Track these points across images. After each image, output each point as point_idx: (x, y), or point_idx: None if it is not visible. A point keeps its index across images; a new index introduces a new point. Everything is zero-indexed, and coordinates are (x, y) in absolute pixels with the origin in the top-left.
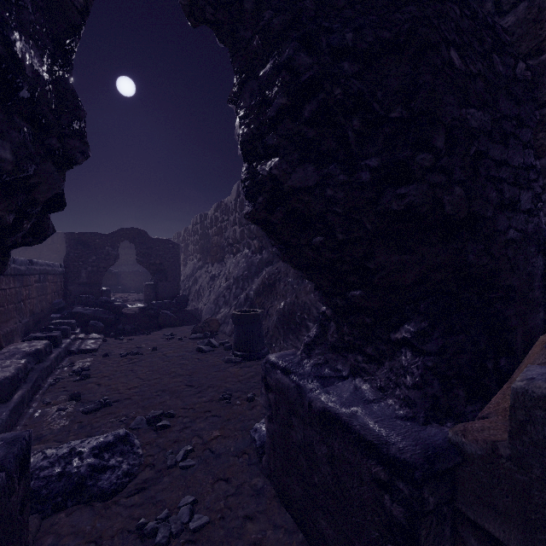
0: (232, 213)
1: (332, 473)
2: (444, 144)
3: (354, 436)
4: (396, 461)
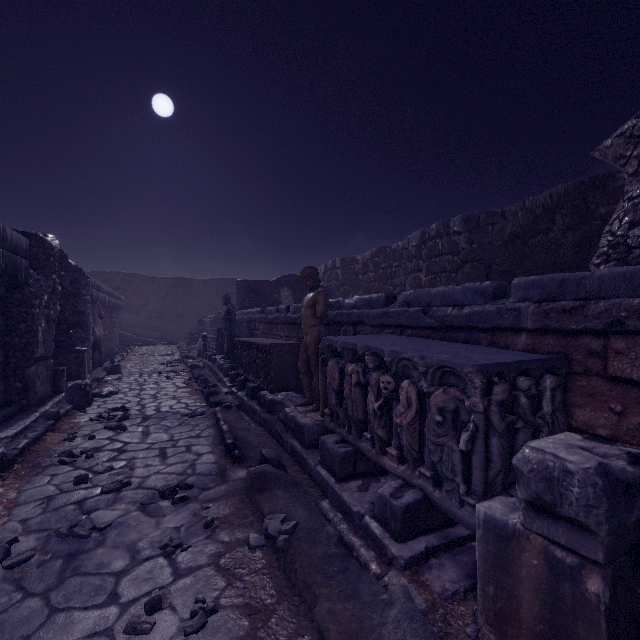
0: (410, 260)
1: None
2: None
3: None
4: None
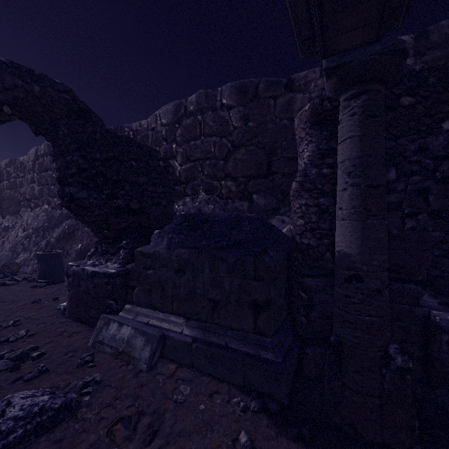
0: (29, 172)
1: (95, 291)
2: (130, 188)
3: (101, 274)
4: (110, 274)
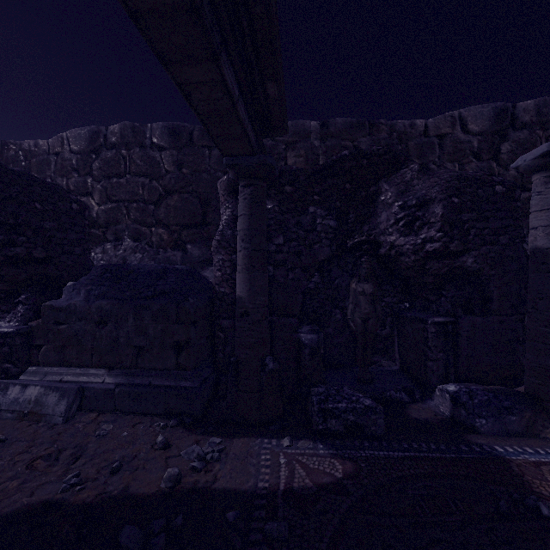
0: None
1: None
2: (33, 234)
3: None
4: (6, 333)
